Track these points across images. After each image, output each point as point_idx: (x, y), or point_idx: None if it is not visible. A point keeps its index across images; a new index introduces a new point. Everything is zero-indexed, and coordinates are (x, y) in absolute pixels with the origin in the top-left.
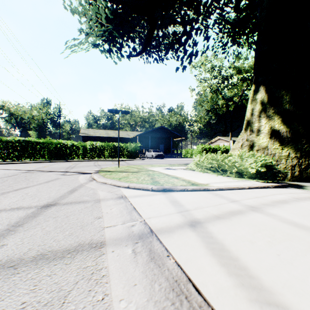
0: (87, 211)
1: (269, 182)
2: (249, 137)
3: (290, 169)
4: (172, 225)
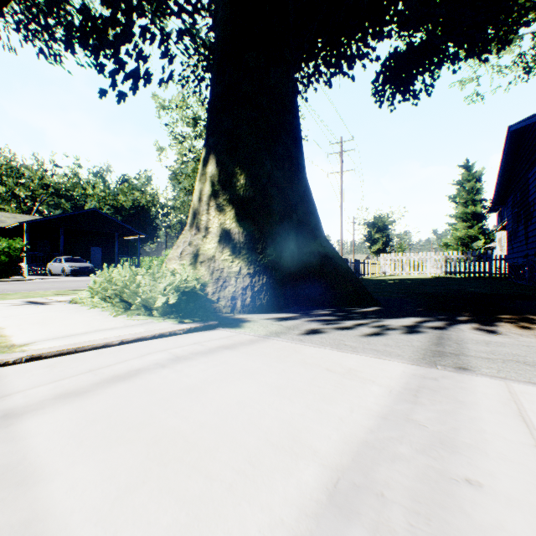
0: None
1: (193, 321)
2: (194, 239)
3: (242, 294)
4: None
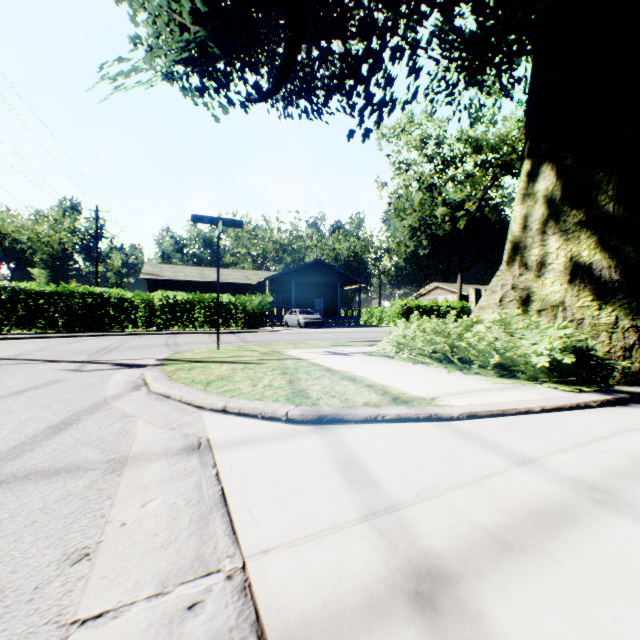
0: (57, 520)
1: (581, 390)
2: (518, 281)
3: (621, 357)
4: (347, 600)
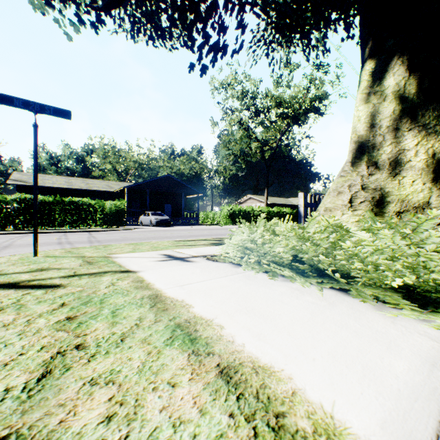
0: None
1: None
2: (368, 181)
3: None
4: None
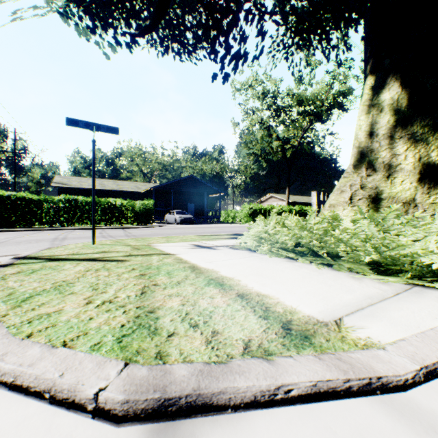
0: None
1: None
2: (366, 181)
3: None
4: None
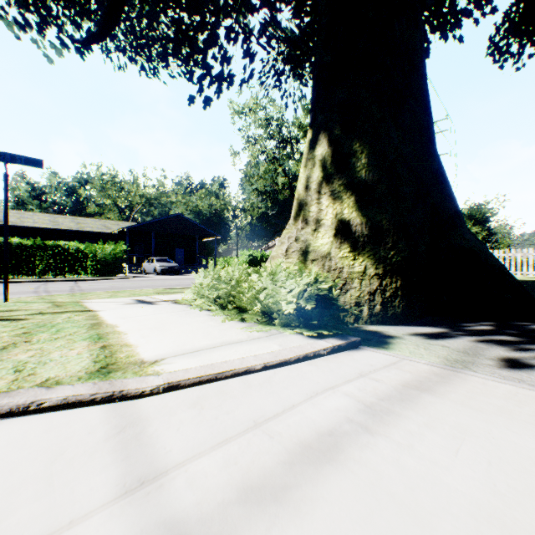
0: None
1: (325, 335)
2: (300, 234)
3: (368, 300)
4: None
